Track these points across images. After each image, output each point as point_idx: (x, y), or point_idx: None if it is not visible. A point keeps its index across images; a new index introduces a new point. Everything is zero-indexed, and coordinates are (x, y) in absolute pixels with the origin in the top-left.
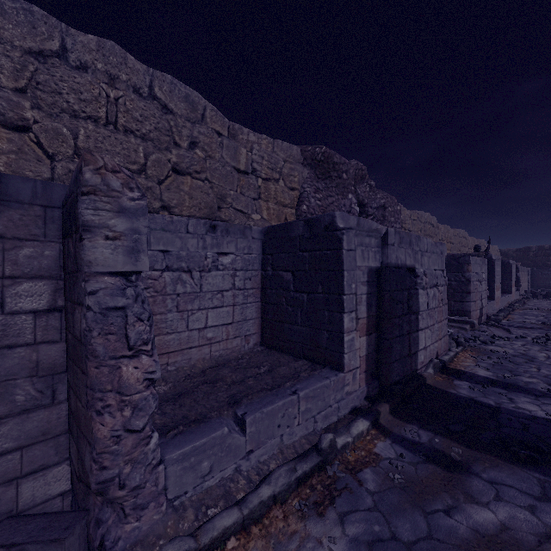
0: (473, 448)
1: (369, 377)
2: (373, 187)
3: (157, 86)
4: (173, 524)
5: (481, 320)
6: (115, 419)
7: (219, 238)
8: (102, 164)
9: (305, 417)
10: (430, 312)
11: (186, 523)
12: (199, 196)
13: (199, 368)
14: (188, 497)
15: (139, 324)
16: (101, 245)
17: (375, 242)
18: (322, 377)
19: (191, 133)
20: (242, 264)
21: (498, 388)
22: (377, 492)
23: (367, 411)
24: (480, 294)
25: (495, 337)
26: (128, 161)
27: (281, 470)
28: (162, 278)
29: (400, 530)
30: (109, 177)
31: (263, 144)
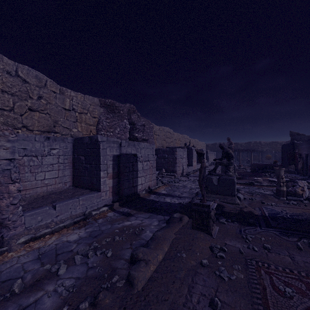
0: (139, 211)
1: (114, 194)
2: (139, 116)
3: (20, 71)
4: (27, 232)
5: (183, 174)
6: (7, 201)
7: (51, 142)
8: (2, 128)
9: (82, 206)
10: (144, 170)
11: (32, 232)
12: (43, 121)
13: (41, 196)
14: (33, 227)
15: (15, 174)
16: (2, 151)
17: (117, 145)
18: (91, 194)
19: (39, 92)
20: (62, 153)
21: (164, 196)
22: (101, 223)
23: (110, 205)
24: (182, 164)
25: (181, 180)
26: (4, 105)
27: (68, 220)
28: (23, 159)
29: (102, 228)
30: (5, 131)
31: (79, 97)
